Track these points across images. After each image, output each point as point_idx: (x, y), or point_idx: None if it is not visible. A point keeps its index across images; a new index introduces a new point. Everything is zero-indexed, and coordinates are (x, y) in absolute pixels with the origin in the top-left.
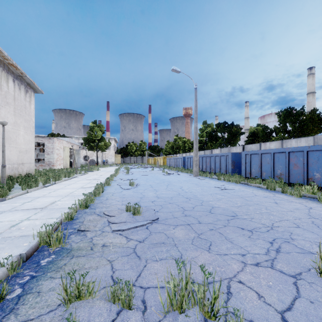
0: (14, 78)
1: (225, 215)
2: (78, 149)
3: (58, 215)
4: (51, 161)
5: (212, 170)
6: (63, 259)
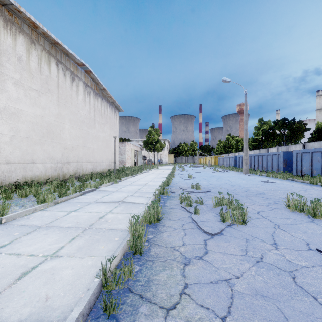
0: (110, 105)
1: (256, 193)
2: (140, 151)
3: (155, 187)
4: (123, 160)
5: (264, 168)
6: (171, 197)
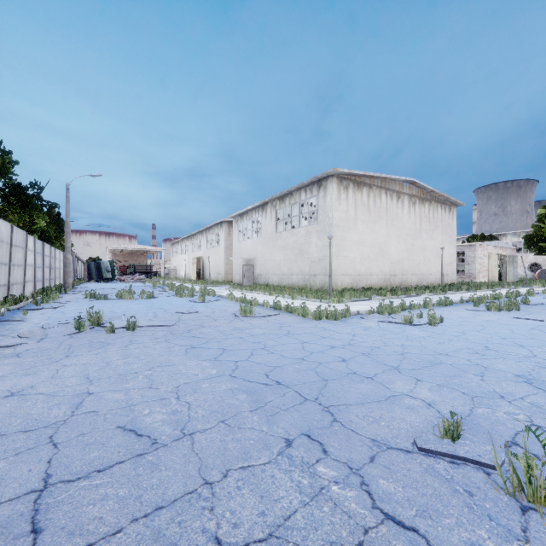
0: (441, 204)
1: None
2: (512, 255)
3: None
4: (471, 272)
5: None
6: None
